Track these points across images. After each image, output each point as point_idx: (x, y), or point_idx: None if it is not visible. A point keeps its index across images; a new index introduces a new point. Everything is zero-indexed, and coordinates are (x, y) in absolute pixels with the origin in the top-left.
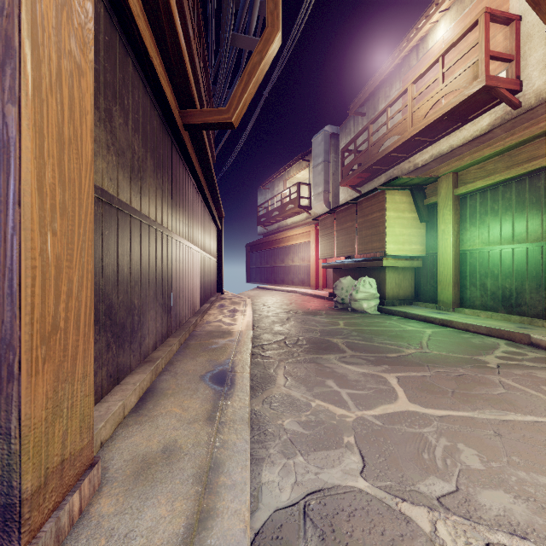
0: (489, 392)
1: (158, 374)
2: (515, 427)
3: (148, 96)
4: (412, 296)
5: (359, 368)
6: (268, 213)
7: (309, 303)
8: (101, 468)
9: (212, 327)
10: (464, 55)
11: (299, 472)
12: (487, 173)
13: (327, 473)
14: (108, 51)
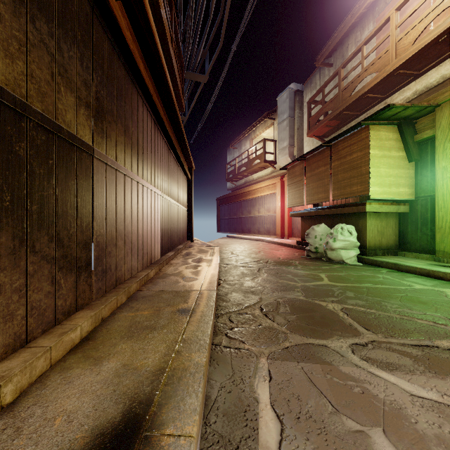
0: None
1: None
2: None
3: None
4: (396, 245)
5: (413, 382)
6: (236, 169)
7: (277, 251)
8: None
9: (166, 283)
10: None
11: None
12: None
13: None
14: None
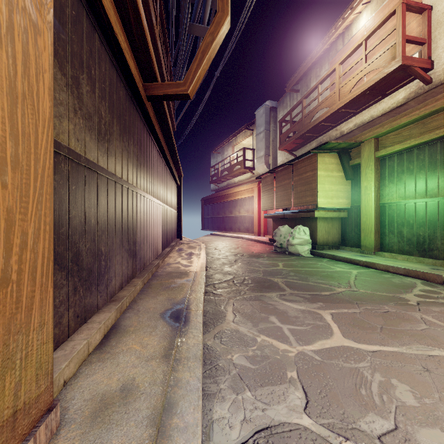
0: (413, 328)
1: (122, 312)
2: (441, 363)
3: (115, 70)
4: (339, 241)
5: (297, 305)
6: (219, 173)
7: (253, 247)
8: (62, 409)
9: (172, 268)
10: (384, 39)
11: (248, 408)
12: (404, 138)
13: (273, 409)
14: (75, 25)
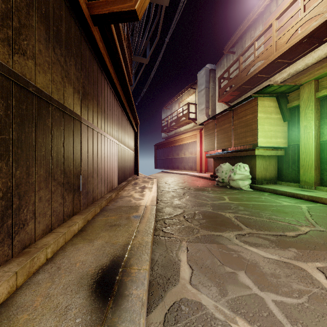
0: None
1: (35, 271)
2: None
3: None
4: (276, 177)
5: (266, 252)
6: (168, 124)
7: (197, 182)
8: None
9: (123, 201)
10: None
11: None
12: None
13: None
14: None
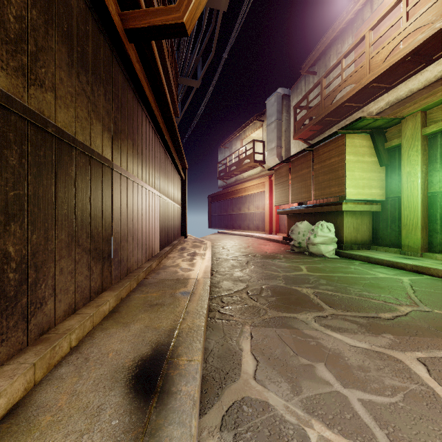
0: None
1: (56, 363)
2: None
3: None
4: (370, 240)
5: (353, 339)
6: (227, 168)
7: (265, 246)
8: None
9: (167, 273)
10: None
11: None
12: None
13: None
14: None
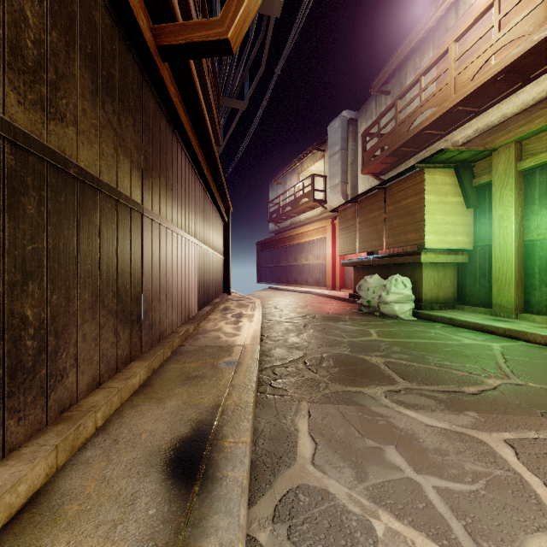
0: None
1: (81, 445)
2: None
3: None
4: (454, 298)
5: (430, 417)
6: (280, 209)
7: (327, 305)
8: None
9: (207, 339)
10: None
11: None
12: None
13: None
14: None
